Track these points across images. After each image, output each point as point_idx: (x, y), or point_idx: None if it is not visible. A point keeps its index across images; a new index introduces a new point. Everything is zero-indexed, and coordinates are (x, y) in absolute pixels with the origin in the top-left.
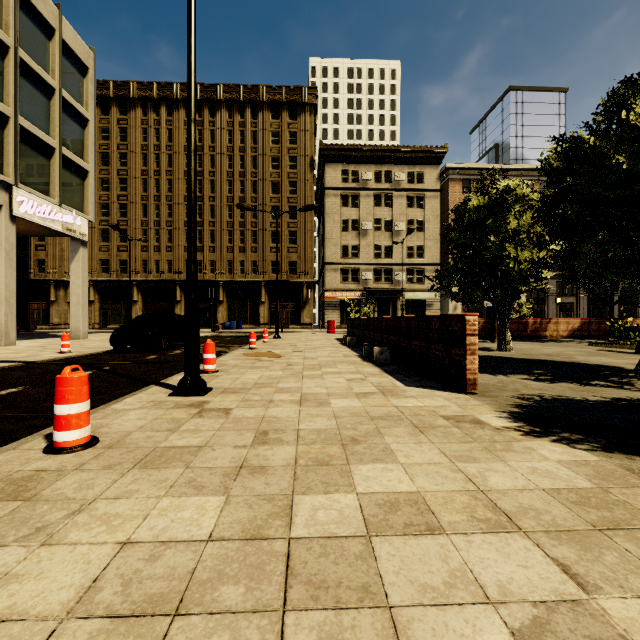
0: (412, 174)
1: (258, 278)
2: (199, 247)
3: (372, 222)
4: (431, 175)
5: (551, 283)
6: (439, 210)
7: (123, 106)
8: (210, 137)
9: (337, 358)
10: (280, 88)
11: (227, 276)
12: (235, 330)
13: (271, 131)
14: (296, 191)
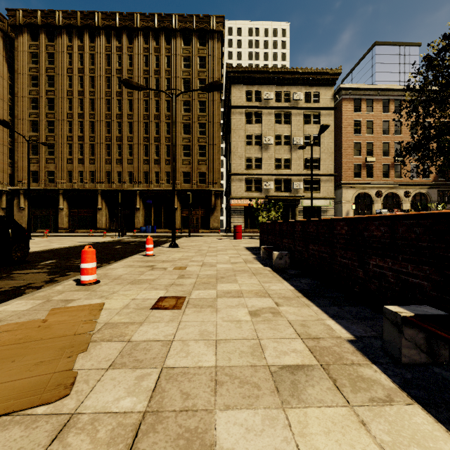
0: (309, 94)
1: (171, 187)
2: (118, 159)
3: (273, 137)
4: (326, 95)
5: (433, 192)
6: (333, 126)
7: (51, 34)
8: (128, 61)
9: (319, 428)
10: (191, 17)
11: (143, 185)
12: (148, 234)
13: (183, 56)
14: (205, 110)
